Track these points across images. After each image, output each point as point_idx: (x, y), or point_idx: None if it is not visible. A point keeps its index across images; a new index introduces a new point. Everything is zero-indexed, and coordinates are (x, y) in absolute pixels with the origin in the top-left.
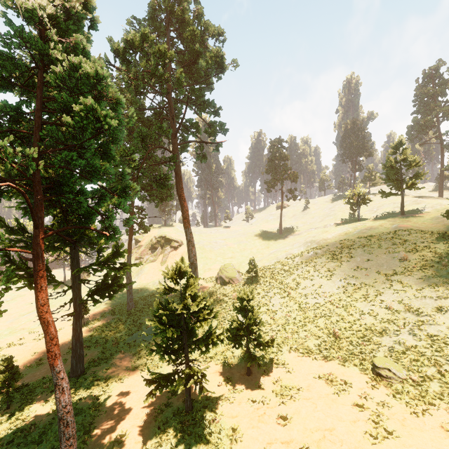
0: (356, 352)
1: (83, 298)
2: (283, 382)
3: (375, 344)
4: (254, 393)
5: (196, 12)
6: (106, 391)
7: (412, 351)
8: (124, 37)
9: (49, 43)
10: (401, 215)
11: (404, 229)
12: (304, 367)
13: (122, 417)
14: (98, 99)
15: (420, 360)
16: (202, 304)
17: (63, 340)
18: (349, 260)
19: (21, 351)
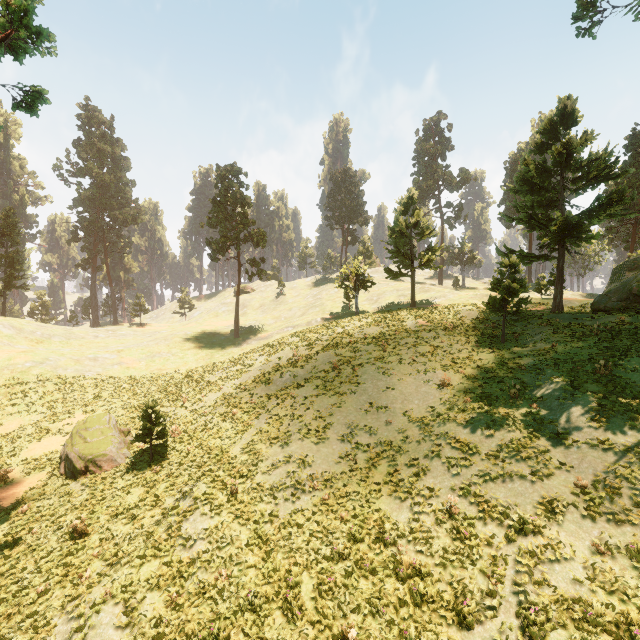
0: None
1: None
2: None
3: None
4: None
5: None
6: None
7: None
8: None
9: None
10: (412, 306)
11: (427, 327)
12: None
13: None
14: None
15: None
16: None
17: None
18: (354, 390)
19: None
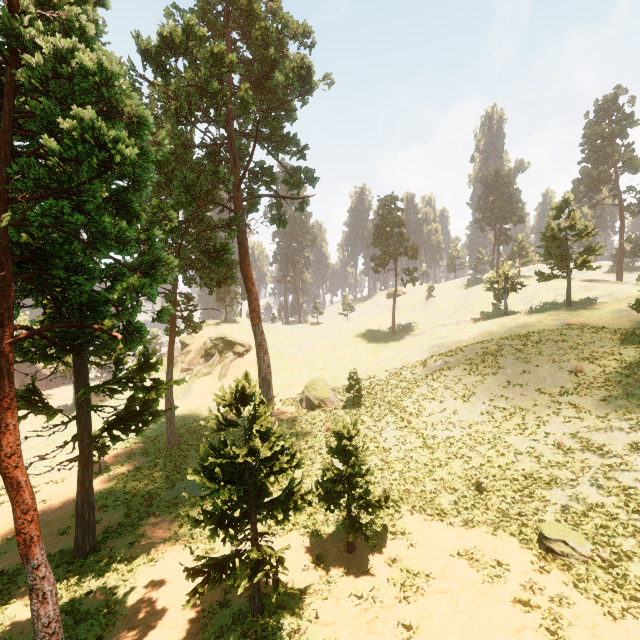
0: (513, 514)
1: (98, 432)
2: (404, 564)
3: (541, 500)
4: (359, 582)
5: (271, 2)
6: (128, 581)
7: (597, 513)
8: (158, 31)
9: (21, 17)
10: (567, 306)
11: (574, 326)
12: (435, 539)
13: (151, 625)
14: (106, 114)
15: (611, 527)
16: (278, 445)
17: (67, 497)
18: (495, 373)
19: (0, 514)
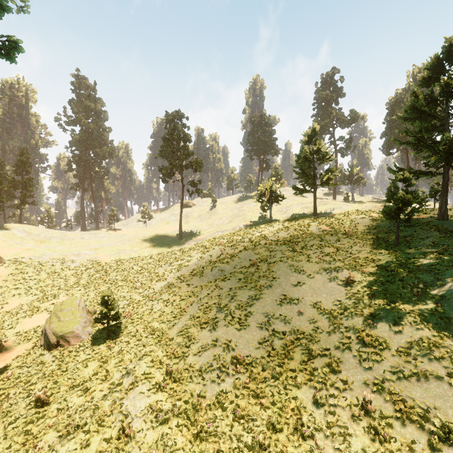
0: None
1: None
2: None
3: None
4: None
5: None
6: None
7: None
8: None
9: None
10: (314, 215)
11: (329, 232)
12: None
13: None
14: None
15: None
16: None
17: None
18: (270, 284)
19: None
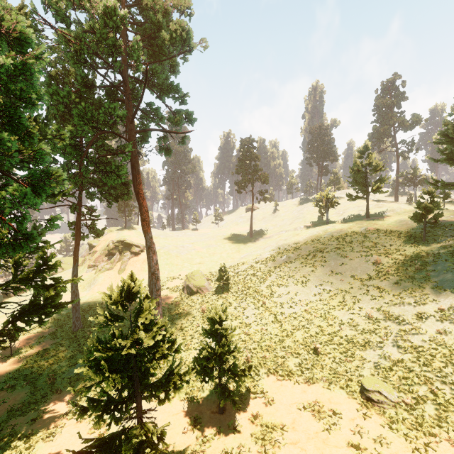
0: (341, 371)
1: None
2: (263, 419)
3: (359, 359)
4: (228, 440)
5: None
6: None
7: (399, 367)
8: None
9: None
10: (367, 218)
11: (373, 231)
12: (286, 395)
13: None
14: None
15: (409, 378)
16: (160, 335)
17: None
18: (323, 265)
19: None
